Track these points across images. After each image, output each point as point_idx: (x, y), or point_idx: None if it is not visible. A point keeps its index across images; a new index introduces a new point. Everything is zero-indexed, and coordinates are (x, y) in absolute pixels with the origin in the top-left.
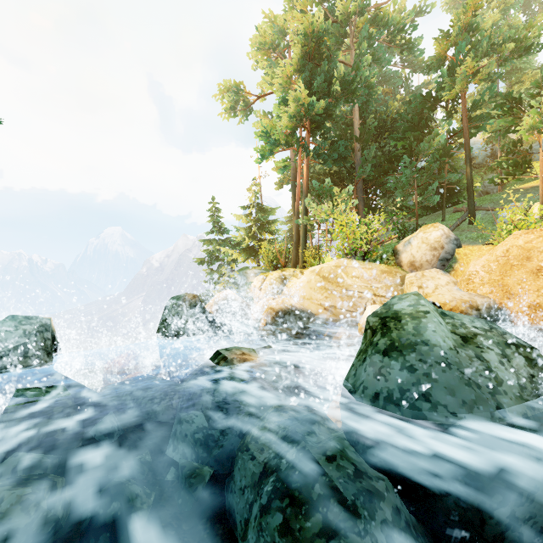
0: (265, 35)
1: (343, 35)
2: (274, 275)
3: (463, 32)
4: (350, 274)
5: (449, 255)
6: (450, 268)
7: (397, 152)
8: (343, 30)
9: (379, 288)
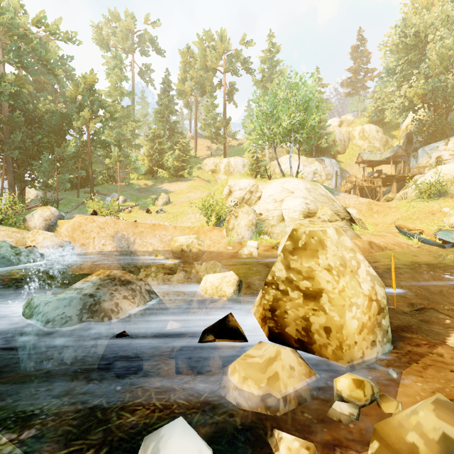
0: None
1: None
2: None
3: (87, 90)
4: None
5: (54, 223)
6: (55, 229)
7: (44, 144)
8: None
9: (11, 241)
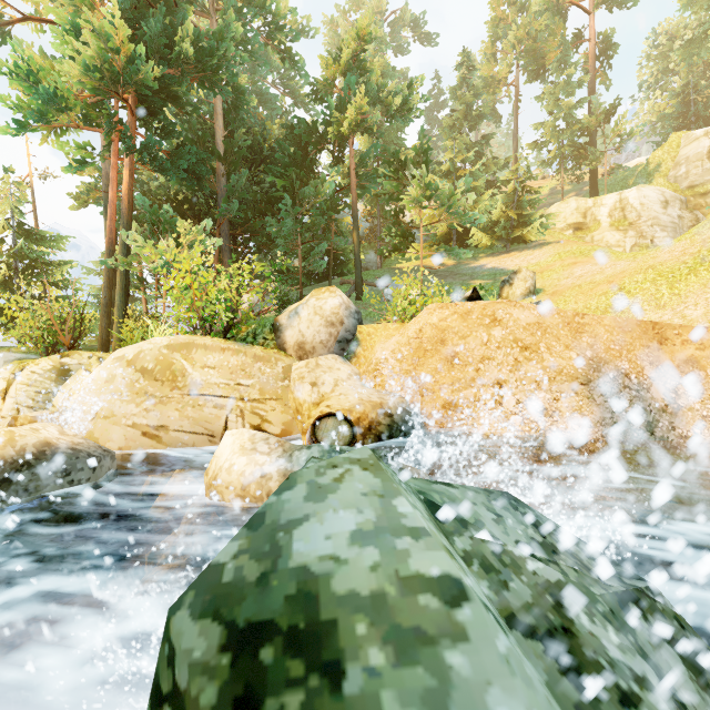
0: None
1: None
2: (42, 365)
3: (352, 65)
4: (200, 363)
5: (350, 335)
6: (352, 353)
7: (277, 192)
8: None
9: (251, 386)
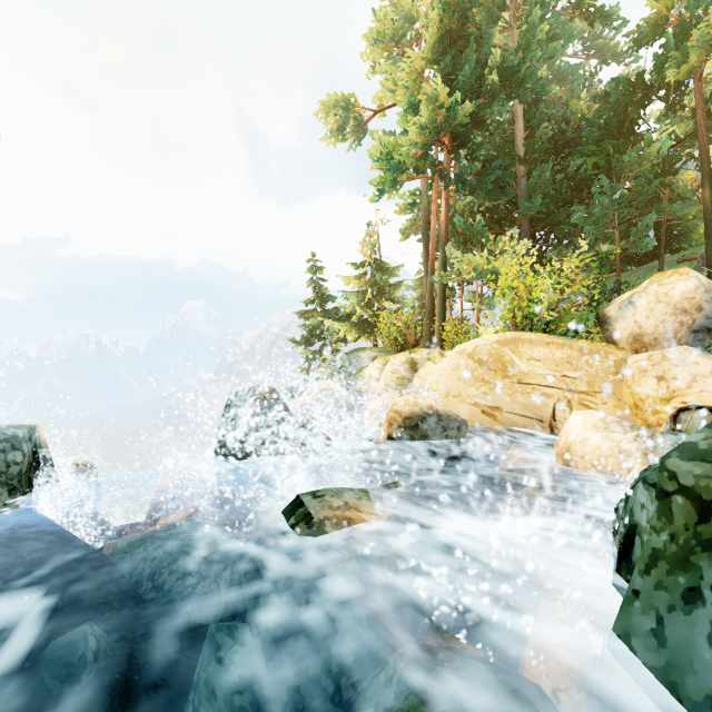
0: (384, 22)
1: (499, 7)
2: (398, 359)
3: None
4: (526, 356)
5: None
6: None
7: (585, 174)
8: (499, 1)
9: (578, 379)
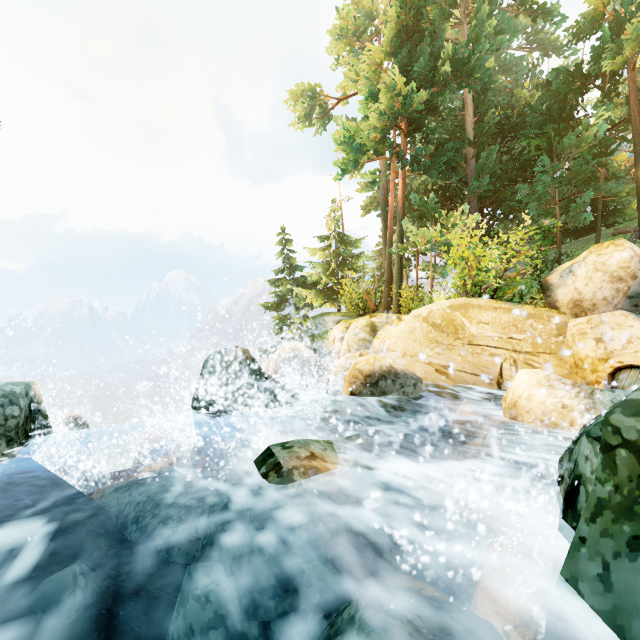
0: (347, 19)
1: (451, 4)
2: (360, 322)
3: None
4: (475, 320)
5: None
6: None
7: (528, 155)
8: None
9: (523, 340)
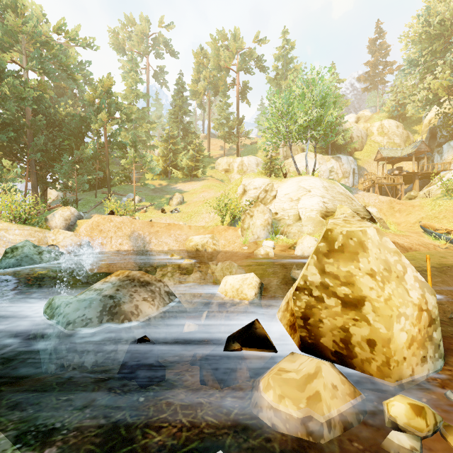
0: None
1: (14, 40)
2: None
3: (104, 93)
4: (13, 233)
5: (74, 223)
6: (75, 229)
7: (64, 147)
8: (14, 36)
9: (34, 240)
